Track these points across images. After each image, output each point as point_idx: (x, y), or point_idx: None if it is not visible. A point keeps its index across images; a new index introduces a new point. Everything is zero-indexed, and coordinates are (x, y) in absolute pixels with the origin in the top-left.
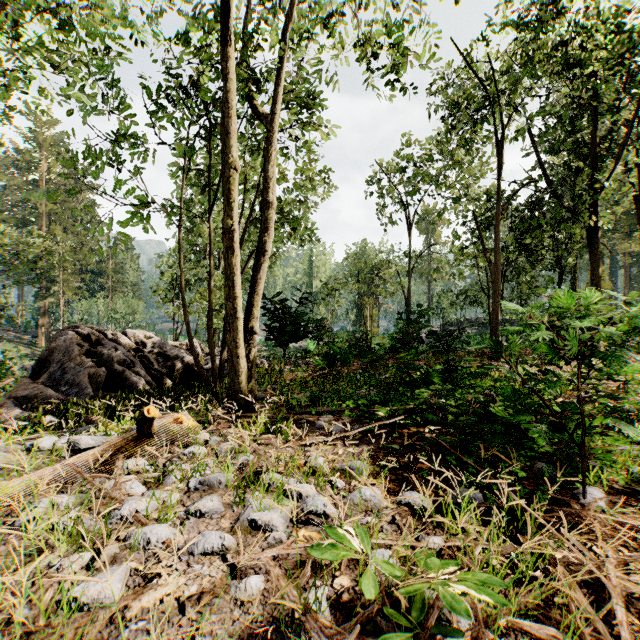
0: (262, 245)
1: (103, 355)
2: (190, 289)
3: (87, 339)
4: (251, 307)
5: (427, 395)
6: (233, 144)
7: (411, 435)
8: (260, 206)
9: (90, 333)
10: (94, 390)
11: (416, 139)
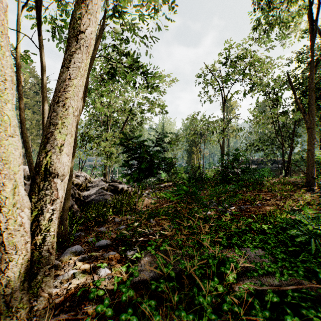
0: (75, 22)
1: None
2: (89, 141)
3: None
4: (50, 128)
5: None
6: None
7: None
8: None
9: None
10: None
11: (230, 44)
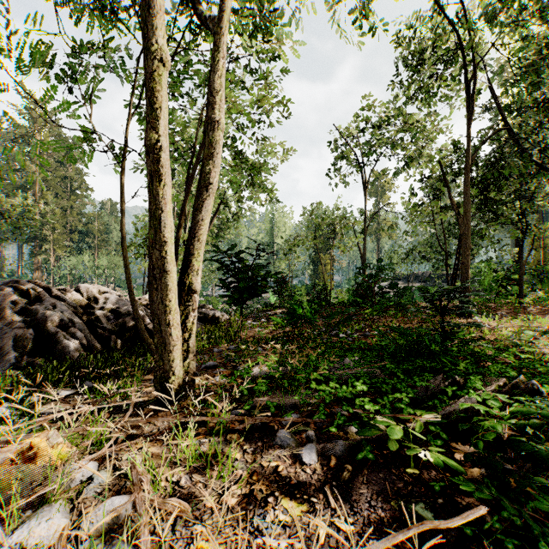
0: (205, 176)
1: (38, 314)
2: None
3: (26, 295)
4: (190, 257)
5: (503, 428)
6: (159, 26)
7: (437, 470)
8: (204, 127)
9: (30, 288)
10: (19, 355)
11: (373, 101)
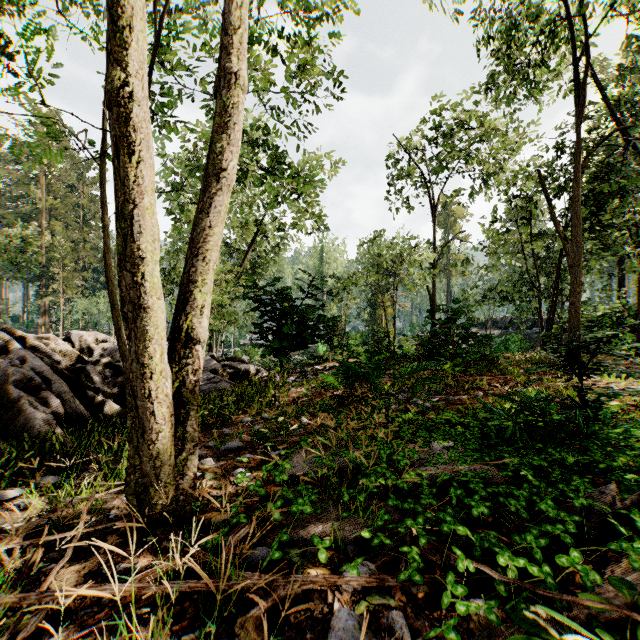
0: (215, 158)
1: None
2: None
3: None
4: (189, 286)
5: None
6: None
7: None
8: (216, 86)
9: None
10: None
11: (446, 104)
